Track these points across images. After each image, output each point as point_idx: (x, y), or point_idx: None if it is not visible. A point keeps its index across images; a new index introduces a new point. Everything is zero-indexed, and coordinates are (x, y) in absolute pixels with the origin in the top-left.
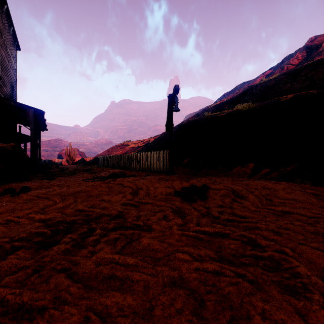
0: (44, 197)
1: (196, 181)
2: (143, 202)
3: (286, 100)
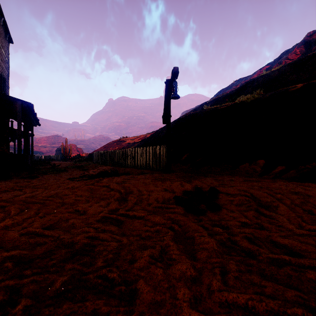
0: (1, 205)
1: (200, 182)
2: (131, 215)
3: (296, 89)
